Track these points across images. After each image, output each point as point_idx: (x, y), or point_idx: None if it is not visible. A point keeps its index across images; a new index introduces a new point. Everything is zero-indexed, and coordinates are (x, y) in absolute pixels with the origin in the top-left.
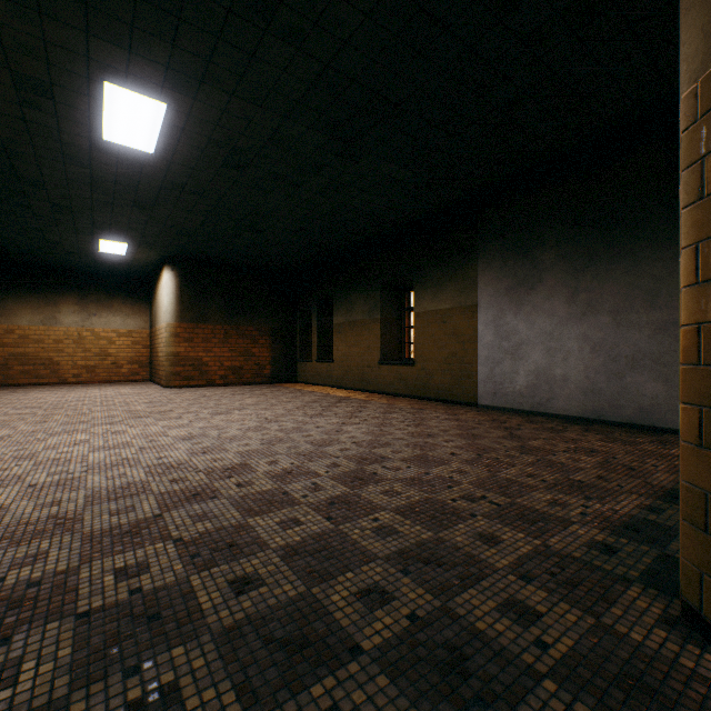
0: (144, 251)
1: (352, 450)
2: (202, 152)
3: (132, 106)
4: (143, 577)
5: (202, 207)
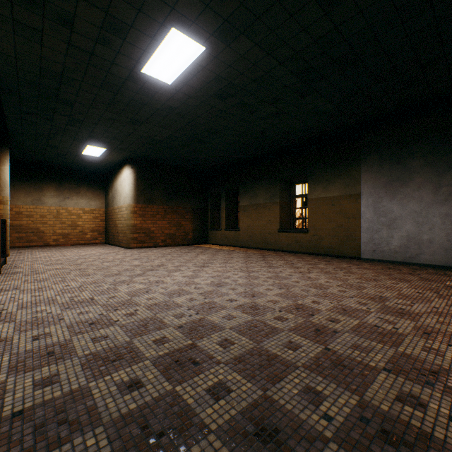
0: (114, 154)
1: (349, 291)
2: (205, 85)
3: (180, 47)
4: (432, 406)
5: (177, 124)
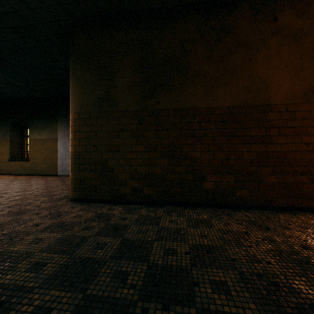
0: None
1: None
2: None
3: None
4: None
5: None
